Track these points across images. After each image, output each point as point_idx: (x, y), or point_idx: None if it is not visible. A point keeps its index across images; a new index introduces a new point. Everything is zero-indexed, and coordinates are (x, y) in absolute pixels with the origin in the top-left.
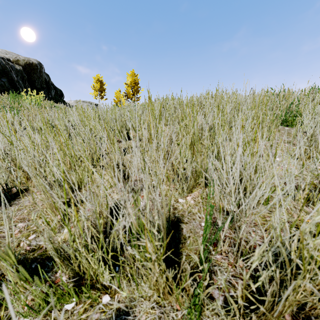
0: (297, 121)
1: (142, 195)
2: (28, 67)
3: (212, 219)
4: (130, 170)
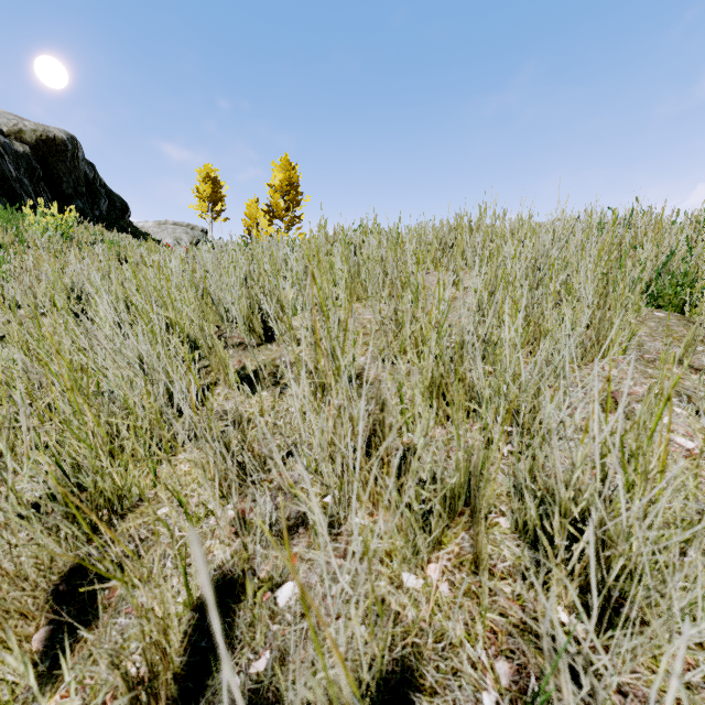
0: (701, 307)
1: (294, 551)
2: (45, 147)
3: (513, 675)
4: (265, 458)
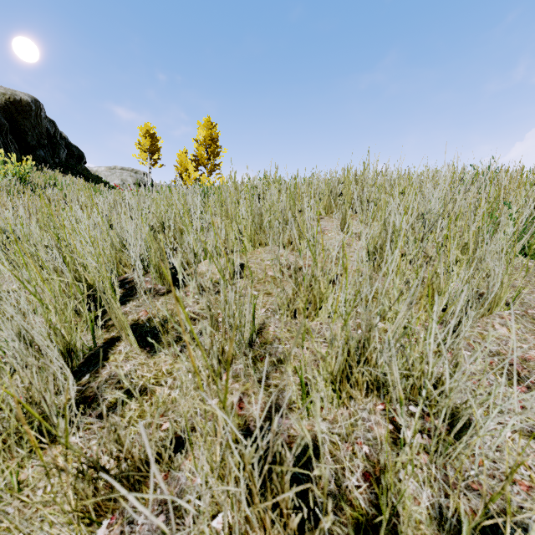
0: None
1: None
2: (13, 107)
3: None
4: (147, 461)
